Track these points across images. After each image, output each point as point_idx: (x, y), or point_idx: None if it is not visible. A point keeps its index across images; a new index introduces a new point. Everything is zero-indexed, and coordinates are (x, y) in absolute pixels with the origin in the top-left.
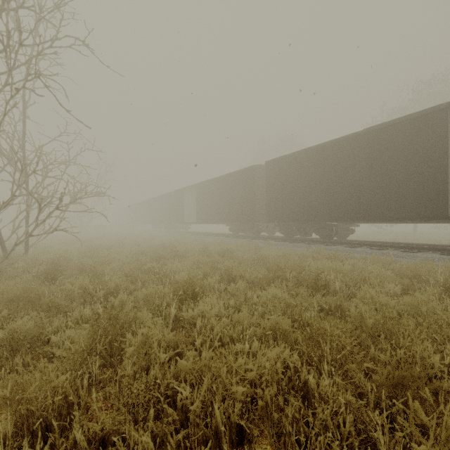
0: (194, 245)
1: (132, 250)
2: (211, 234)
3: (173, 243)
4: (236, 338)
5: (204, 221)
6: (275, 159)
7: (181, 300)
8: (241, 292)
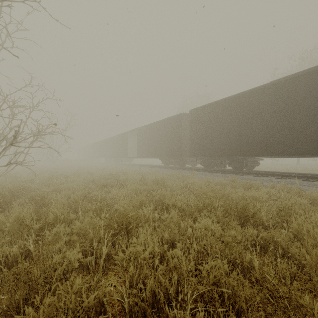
0: (134, 174)
1: (85, 179)
2: (148, 166)
3: (118, 173)
4: (173, 295)
5: (143, 156)
6: (197, 108)
7: (115, 233)
8: (174, 223)
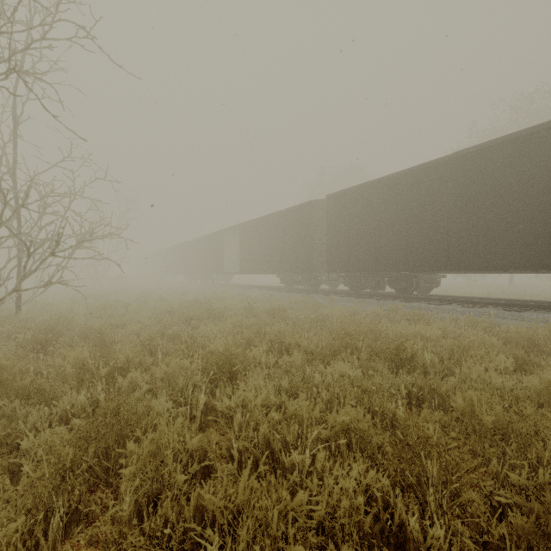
0: (236, 301)
1: (156, 308)
2: (258, 287)
3: (209, 299)
4: (292, 443)
5: (249, 270)
6: (339, 192)
7: (214, 380)
8: (297, 368)
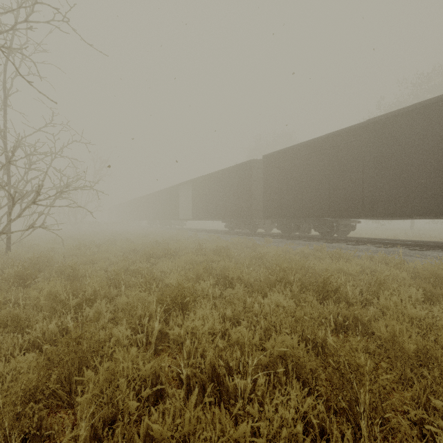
0: (188, 242)
1: (123, 248)
2: (207, 231)
3: (167, 240)
4: (235, 368)
5: (200, 217)
6: (273, 153)
7: (168, 310)
8: (239, 299)
